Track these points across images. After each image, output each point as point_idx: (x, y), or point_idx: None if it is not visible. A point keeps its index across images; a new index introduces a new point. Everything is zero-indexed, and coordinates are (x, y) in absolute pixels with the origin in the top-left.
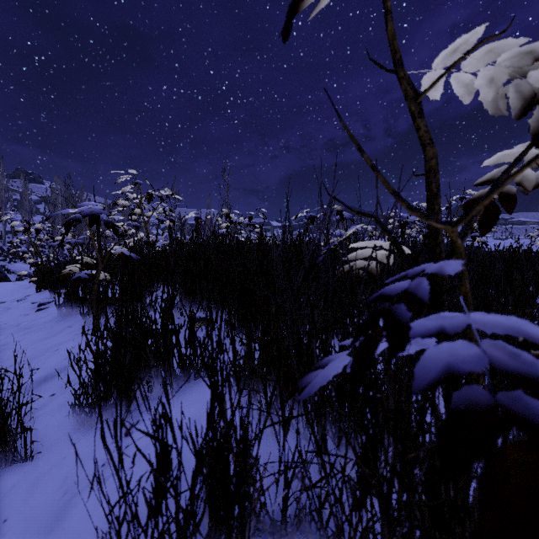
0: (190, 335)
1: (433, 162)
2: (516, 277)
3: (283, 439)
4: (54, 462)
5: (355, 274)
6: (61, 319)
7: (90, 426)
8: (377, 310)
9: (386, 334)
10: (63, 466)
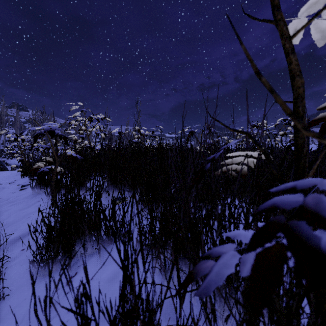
0: (113, 212)
1: (300, 90)
2: (323, 170)
3: (179, 307)
4: (18, 302)
5: (231, 175)
6: (34, 196)
7: (44, 275)
8: (272, 222)
9: (294, 257)
10: (23, 306)
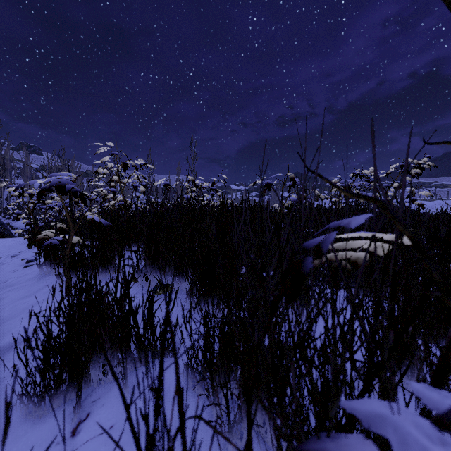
0: (148, 313)
1: None
2: None
3: None
4: None
5: (346, 273)
6: (42, 277)
7: (39, 416)
8: None
9: None
10: None
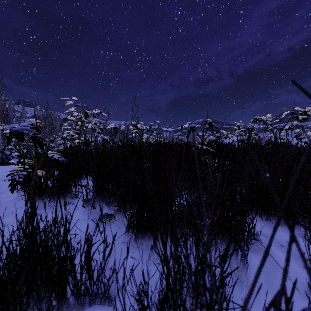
0: (84, 260)
1: None
2: None
3: None
4: None
5: None
6: (19, 200)
7: None
8: None
9: None
10: None
